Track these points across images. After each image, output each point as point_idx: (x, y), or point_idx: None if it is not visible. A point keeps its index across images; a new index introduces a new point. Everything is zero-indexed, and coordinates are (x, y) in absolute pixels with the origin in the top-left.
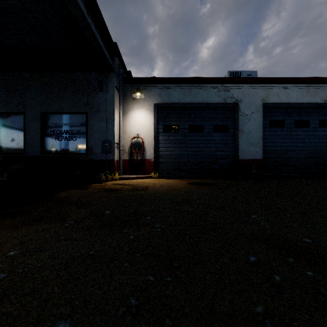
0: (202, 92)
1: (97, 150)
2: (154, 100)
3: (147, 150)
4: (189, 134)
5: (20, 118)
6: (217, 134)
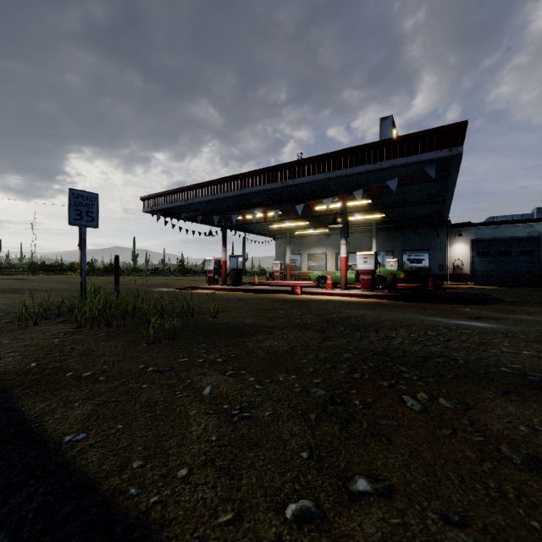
0: (509, 230)
1: (435, 269)
2: (470, 237)
3: (465, 268)
4: (498, 257)
5: (390, 253)
6: (523, 257)
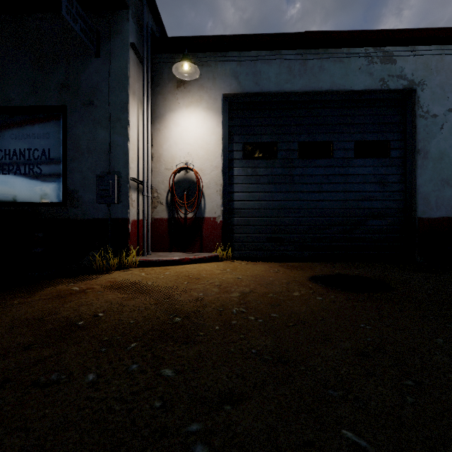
0: (331, 67)
1: (89, 196)
2: (223, 87)
3: (207, 198)
4: (301, 161)
5: None
6: (364, 162)
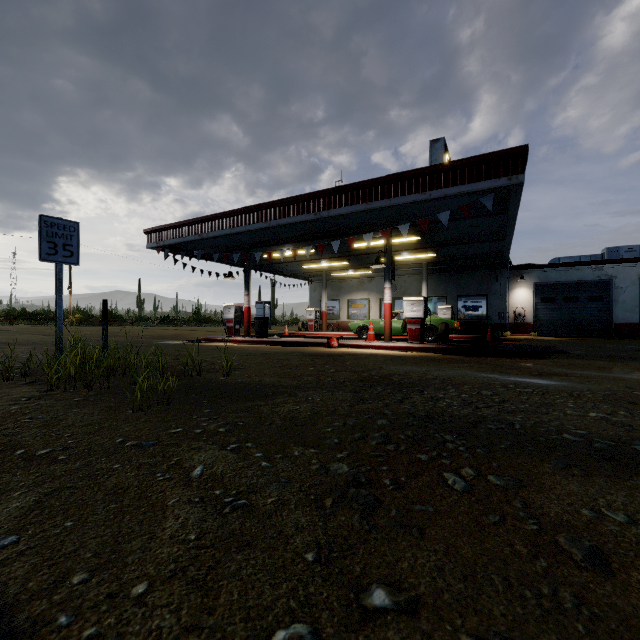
0: (577, 272)
1: (494, 318)
2: (533, 280)
3: (527, 316)
4: (565, 304)
5: (443, 299)
6: (592, 303)
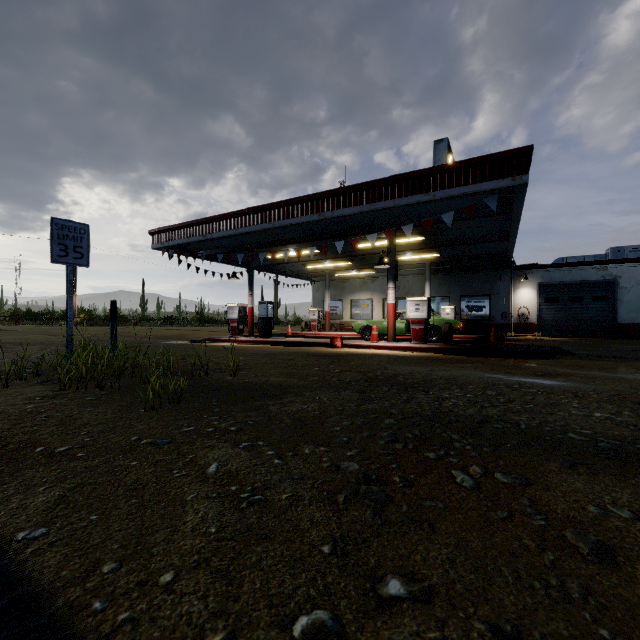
0: (581, 272)
1: (497, 318)
2: (537, 280)
3: (531, 316)
4: (569, 304)
5: (446, 299)
6: (596, 303)
